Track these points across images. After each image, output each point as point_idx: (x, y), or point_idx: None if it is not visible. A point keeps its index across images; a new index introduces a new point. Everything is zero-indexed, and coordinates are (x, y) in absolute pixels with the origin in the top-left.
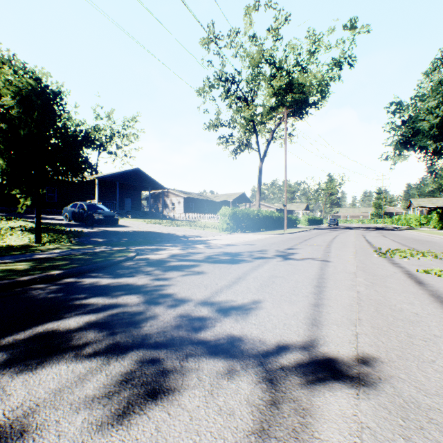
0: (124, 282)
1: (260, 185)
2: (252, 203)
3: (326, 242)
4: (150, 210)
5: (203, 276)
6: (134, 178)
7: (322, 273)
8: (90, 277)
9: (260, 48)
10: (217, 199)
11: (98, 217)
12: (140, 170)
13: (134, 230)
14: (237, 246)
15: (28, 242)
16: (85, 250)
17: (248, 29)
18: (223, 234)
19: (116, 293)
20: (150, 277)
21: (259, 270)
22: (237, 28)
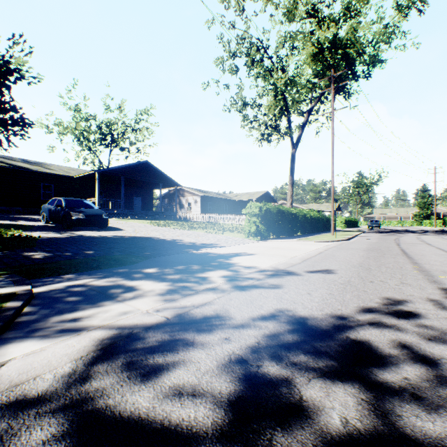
0: None
1: (293, 178)
2: (277, 202)
3: None
4: (161, 209)
5: None
6: (142, 172)
7: None
8: None
9: None
10: (238, 198)
11: (77, 216)
12: (149, 163)
13: (123, 236)
14: (297, 276)
15: None
16: None
17: None
18: (251, 242)
19: None
20: None
21: None
22: None
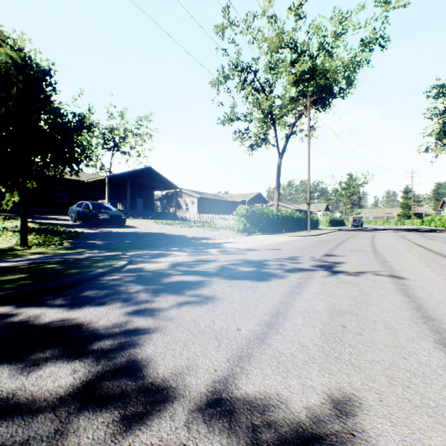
0: (80, 318)
1: (279, 183)
2: (269, 203)
3: (368, 246)
4: (162, 210)
5: (215, 307)
6: (146, 177)
7: (416, 303)
8: (35, 304)
9: (280, 30)
10: (232, 199)
11: (103, 216)
12: (152, 169)
13: (141, 231)
14: (258, 250)
15: (14, 245)
16: (69, 255)
17: (267, 8)
18: (240, 236)
19: (42, 352)
20: (127, 308)
21: (305, 296)
22: (254, 12)
